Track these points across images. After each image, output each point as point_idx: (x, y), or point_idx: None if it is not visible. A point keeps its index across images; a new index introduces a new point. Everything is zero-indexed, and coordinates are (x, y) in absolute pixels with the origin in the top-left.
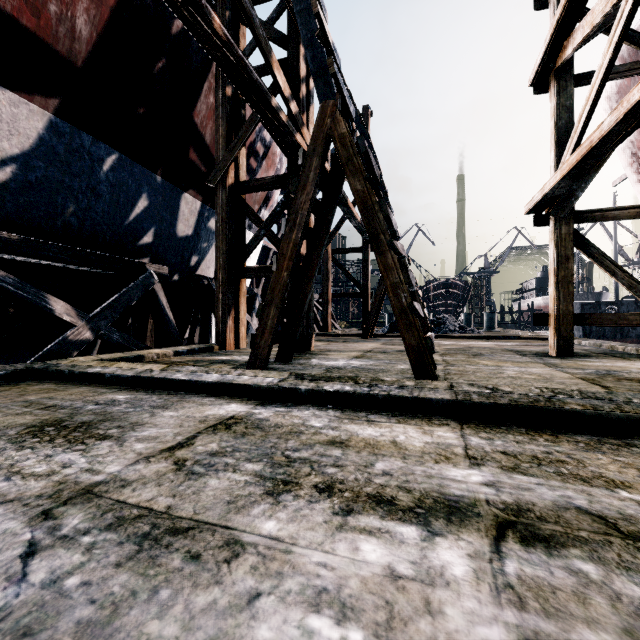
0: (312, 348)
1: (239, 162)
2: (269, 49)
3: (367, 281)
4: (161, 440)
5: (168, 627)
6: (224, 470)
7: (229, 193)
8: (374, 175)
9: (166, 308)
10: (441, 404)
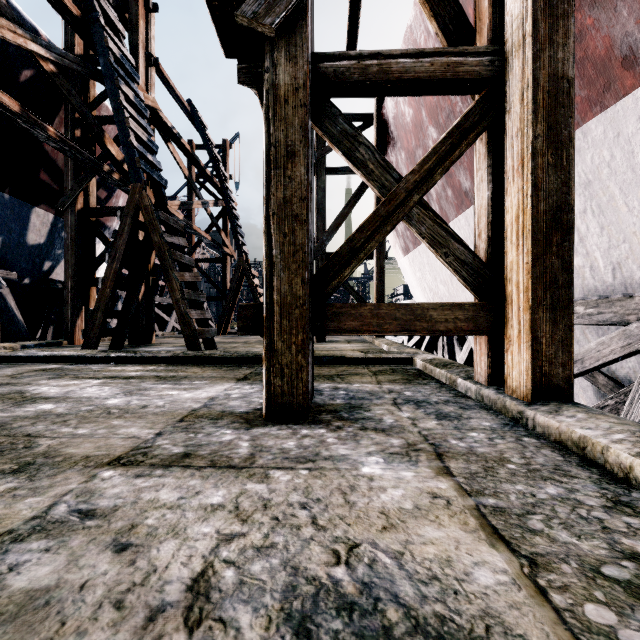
0: (153, 342)
1: (89, 190)
2: (102, 131)
3: (226, 287)
4: (5, 374)
5: (5, 389)
6: (34, 377)
7: (78, 216)
8: (176, 228)
9: (15, 310)
10: (165, 358)
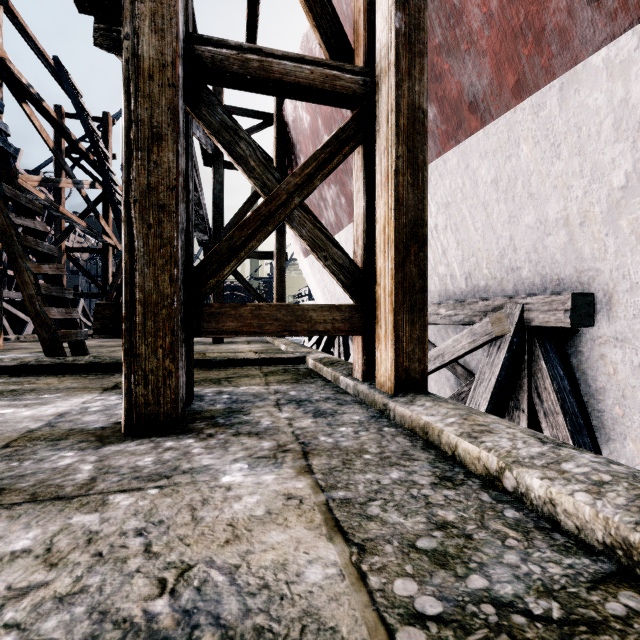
0: None
1: None
2: None
3: (108, 282)
4: None
5: None
6: None
7: None
8: (30, 209)
9: None
10: (7, 368)
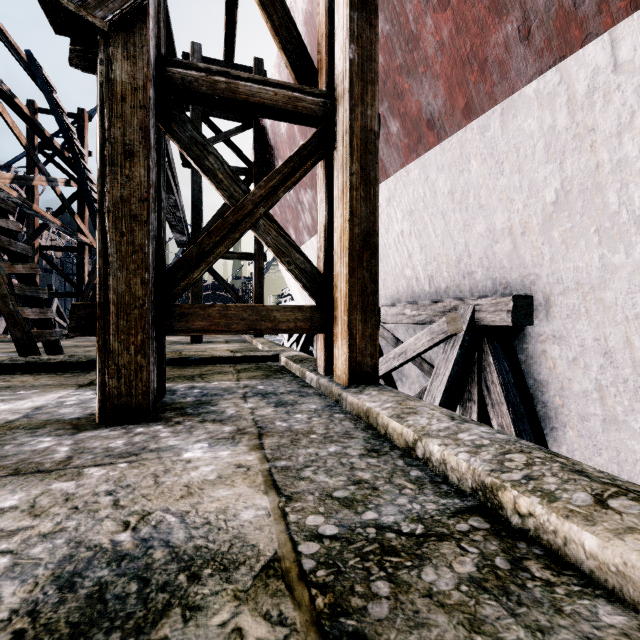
0: None
1: None
2: None
3: (84, 282)
4: None
5: None
6: None
7: None
8: (2, 208)
9: None
10: None
